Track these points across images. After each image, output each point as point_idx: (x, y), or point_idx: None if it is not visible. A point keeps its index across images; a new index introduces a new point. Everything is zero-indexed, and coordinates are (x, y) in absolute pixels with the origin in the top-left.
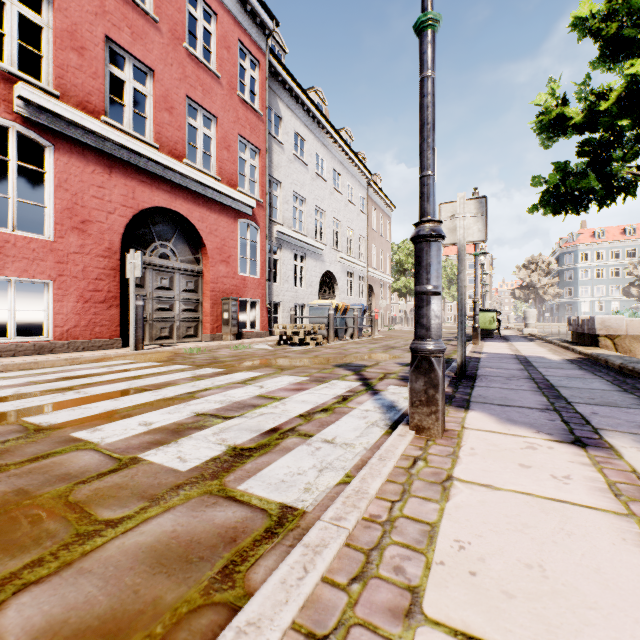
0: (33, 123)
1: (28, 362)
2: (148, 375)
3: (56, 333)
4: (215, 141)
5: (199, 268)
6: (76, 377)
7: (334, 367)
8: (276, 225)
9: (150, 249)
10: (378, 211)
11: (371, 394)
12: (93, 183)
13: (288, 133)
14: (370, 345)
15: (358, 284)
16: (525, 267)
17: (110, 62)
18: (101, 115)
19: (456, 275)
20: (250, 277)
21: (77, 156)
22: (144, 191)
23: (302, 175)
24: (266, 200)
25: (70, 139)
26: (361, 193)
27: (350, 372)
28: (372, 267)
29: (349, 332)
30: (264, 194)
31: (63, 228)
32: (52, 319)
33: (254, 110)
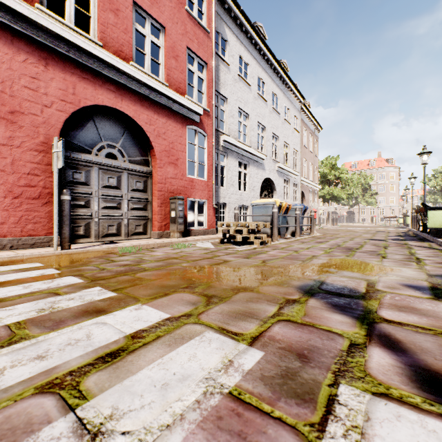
0: None
1: None
2: None
3: None
4: (163, 50)
5: (148, 169)
6: None
7: (302, 296)
8: (222, 135)
9: (96, 148)
10: (308, 131)
11: None
12: (25, 73)
13: (233, 56)
14: (319, 245)
15: (292, 190)
16: (434, 176)
17: None
18: (35, 3)
19: (369, 185)
20: (198, 179)
21: (4, 42)
22: (86, 88)
23: (246, 94)
24: (212, 109)
25: None
26: (295, 114)
27: (350, 322)
28: (303, 177)
29: (290, 230)
30: (211, 104)
31: None
32: None
33: (201, 27)
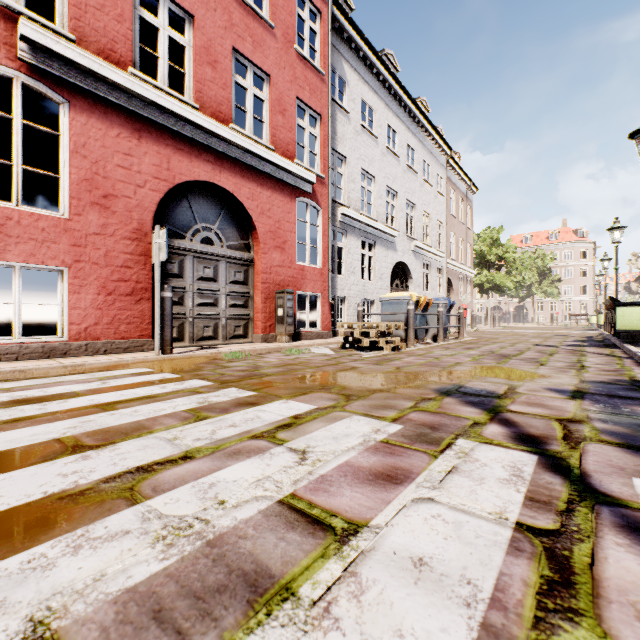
0: (42, 73)
1: (10, 370)
2: (132, 401)
3: (71, 332)
4: (268, 104)
5: (249, 256)
6: (31, 400)
7: (438, 395)
8: (340, 207)
9: (190, 232)
10: (457, 194)
11: (627, 532)
12: (118, 149)
13: (354, 100)
14: (467, 351)
15: (435, 277)
16: None
17: (169, 50)
18: (128, 67)
19: (549, 267)
20: (309, 267)
21: (98, 116)
22: (181, 161)
23: (370, 149)
24: (328, 175)
25: (89, 95)
26: (438, 172)
27: (479, 412)
28: (451, 258)
29: (430, 333)
30: (326, 169)
31: (80, 203)
32: (67, 315)
33: (314, 68)
